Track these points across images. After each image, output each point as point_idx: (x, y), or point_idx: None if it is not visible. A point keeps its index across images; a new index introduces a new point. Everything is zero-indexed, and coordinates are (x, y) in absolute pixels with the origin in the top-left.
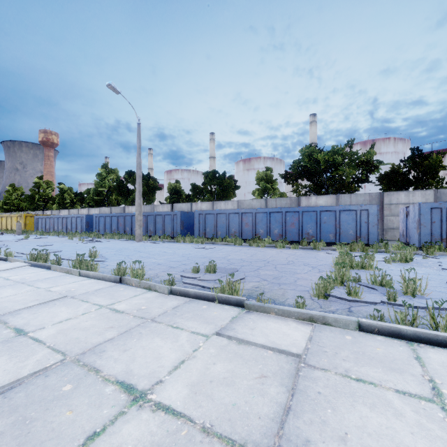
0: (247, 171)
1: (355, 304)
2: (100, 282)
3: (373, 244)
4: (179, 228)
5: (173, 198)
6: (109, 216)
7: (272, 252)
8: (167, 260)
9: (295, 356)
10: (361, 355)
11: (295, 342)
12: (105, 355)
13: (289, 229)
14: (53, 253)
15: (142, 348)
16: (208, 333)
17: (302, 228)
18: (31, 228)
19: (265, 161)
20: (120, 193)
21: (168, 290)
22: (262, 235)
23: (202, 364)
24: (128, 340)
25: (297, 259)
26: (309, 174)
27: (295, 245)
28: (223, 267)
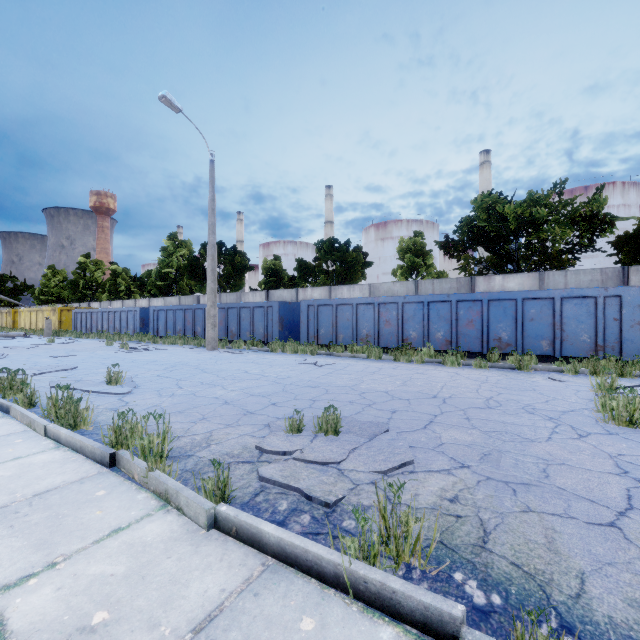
0: (381, 241)
1: None
2: (70, 461)
3: (636, 362)
4: (276, 329)
5: (270, 282)
6: (172, 309)
7: (440, 375)
8: (244, 391)
9: None
10: None
11: None
12: None
13: (464, 331)
14: (59, 371)
15: None
16: None
17: (489, 330)
18: (68, 326)
19: (409, 226)
20: (193, 276)
21: (207, 516)
22: (414, 340)
23: None
24: None
25: (501, 394)
26: (488, 240)
27: (480, 361)
28: (353, 414)
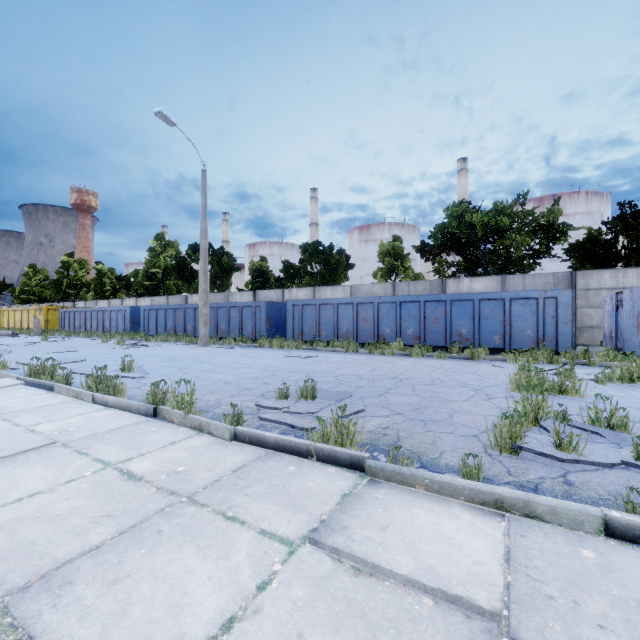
0: (365, 243)
1: (574, 468)
2: (122, 415)
3: (566, 352)
4: (263, 327)
5: (257, 283)
6: (163, 308)
7: (405, 364)
8: (240, 375)
9: (487, 616)
10: (636, 613)
11: (479, 570)
12: (69, 594)
13: (430, 328)
14: (71, 363)
15: (151, 574)
16: (293, 535)
17: (451, 327)
18: (55, 326)
19: (392, 229)
20: (181, 276)
21: (230, 433)
22: (388, 336)
23: (271, 635)
24: (129, 551)
25: (448, 375)
26: (459, 245)
27: (440, 353)
28: (327, 388)
